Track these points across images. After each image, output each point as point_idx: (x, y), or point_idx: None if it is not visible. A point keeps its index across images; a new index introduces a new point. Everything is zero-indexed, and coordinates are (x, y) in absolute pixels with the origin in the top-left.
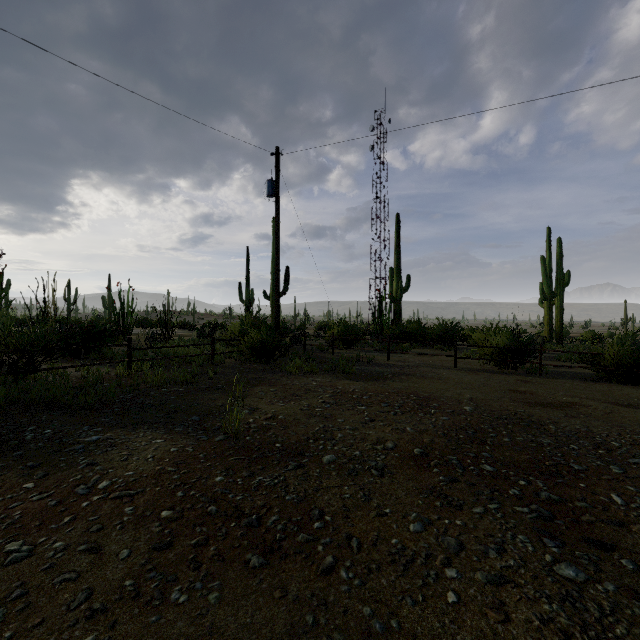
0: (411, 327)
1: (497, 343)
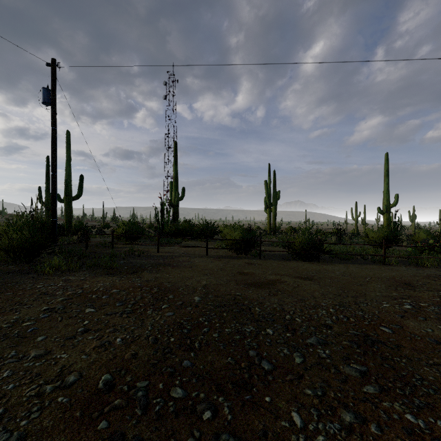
0: (184, 225)
1: (235, 236)
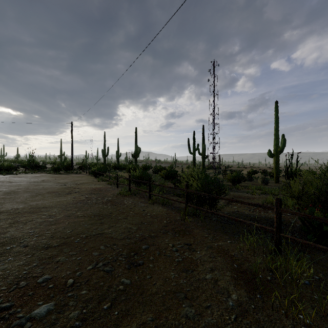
0: None
1: None
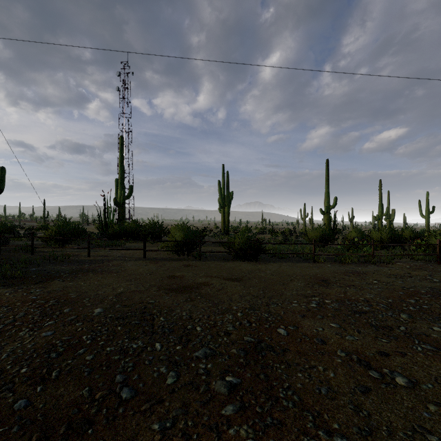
0: (130, 226)
1: (176, 237)
